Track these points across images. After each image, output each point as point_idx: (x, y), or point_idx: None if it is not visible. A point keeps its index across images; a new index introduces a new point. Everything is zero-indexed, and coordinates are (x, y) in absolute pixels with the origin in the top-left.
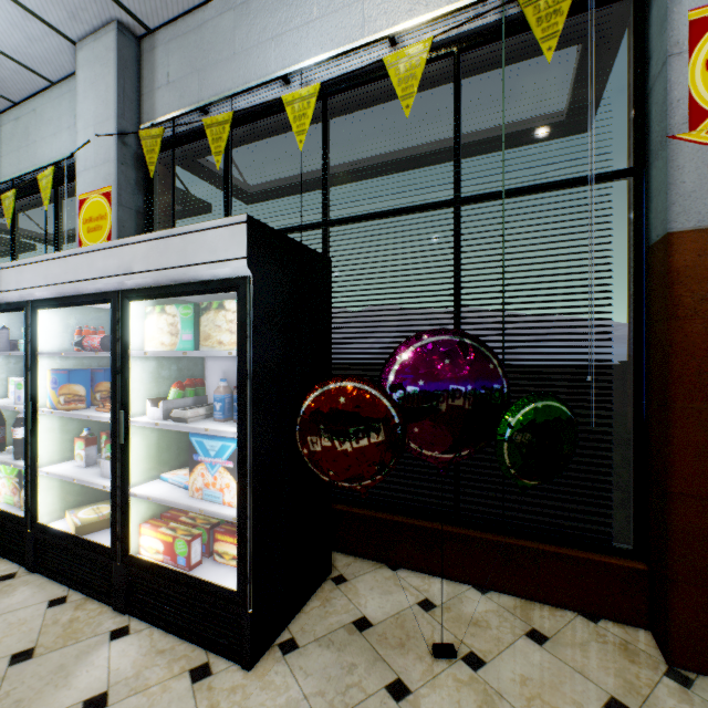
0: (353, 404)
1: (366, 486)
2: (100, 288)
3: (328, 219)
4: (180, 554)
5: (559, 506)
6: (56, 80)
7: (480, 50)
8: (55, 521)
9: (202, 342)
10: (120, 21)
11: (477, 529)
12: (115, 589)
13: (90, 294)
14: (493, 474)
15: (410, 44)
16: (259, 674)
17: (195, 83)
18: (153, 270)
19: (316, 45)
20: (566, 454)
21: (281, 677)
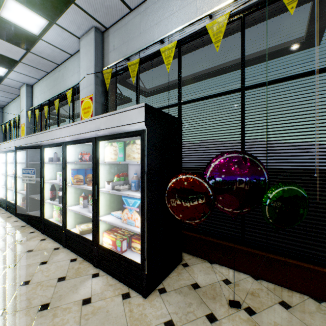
0: (190, 185)
1: (197, 222)
2: (88, 136)
3: (180, 102)
4: (118, 246)
5: (298, 240)
6: (73, 54)
7: (255, 13)
8: (72, 228)
9: (127, 157)
10: (95, 27)
11: (253, 248)
12: (94, 257)
13: (85, 139)
14: (261, 221)
15: (219, 17)
16: (149, 300)
17: (124, 48)
18: (108, 128)
19: (175, 24)
20: (301, 213)
21: (159, 303)
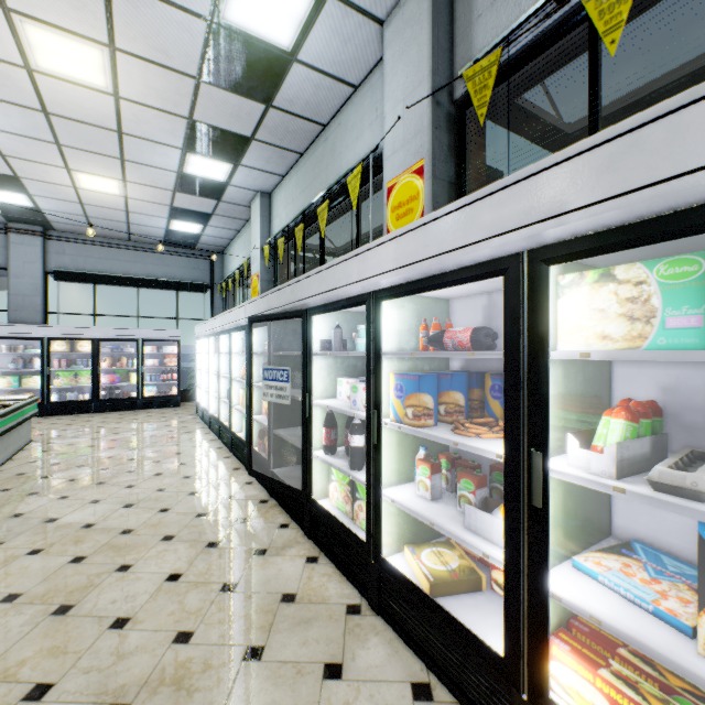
0: None
1: None
2: (482, 255)
3: None
4: None
5: None
6: (359, 82)
7: None
8: (393, 554)
9: None
10: None
11: None
12: None
13: (462, 269)
14: None
15: None
16: None
17: None
18: (622, 193)
19: None
20: None
21: None
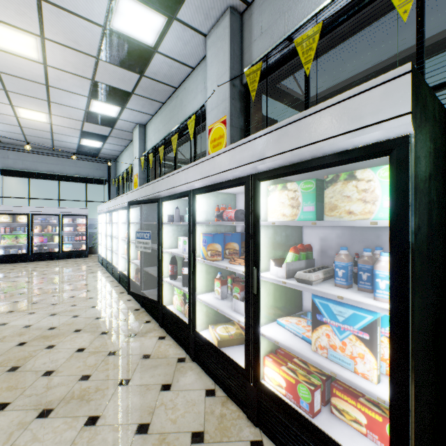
0: None
1: None
2: (236, 175)
3: None
4: (303, 398)
5: None
6: (195, 66)
7: None
8: (203, 330)
9: (327, 212)
10: (231, 6)
11: None
12: (248, 402)
13: (229, 181)
14: None
15: None
16: None
17: (281, 23)
18: (282, 152)
19: None
20: None
21: None
